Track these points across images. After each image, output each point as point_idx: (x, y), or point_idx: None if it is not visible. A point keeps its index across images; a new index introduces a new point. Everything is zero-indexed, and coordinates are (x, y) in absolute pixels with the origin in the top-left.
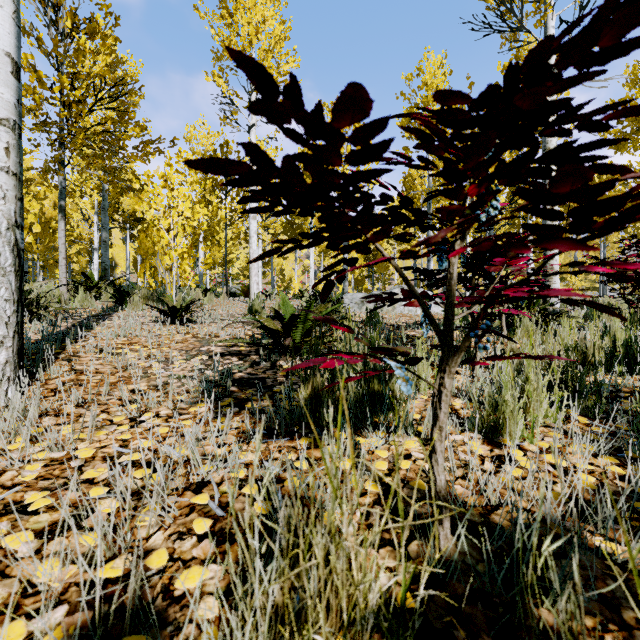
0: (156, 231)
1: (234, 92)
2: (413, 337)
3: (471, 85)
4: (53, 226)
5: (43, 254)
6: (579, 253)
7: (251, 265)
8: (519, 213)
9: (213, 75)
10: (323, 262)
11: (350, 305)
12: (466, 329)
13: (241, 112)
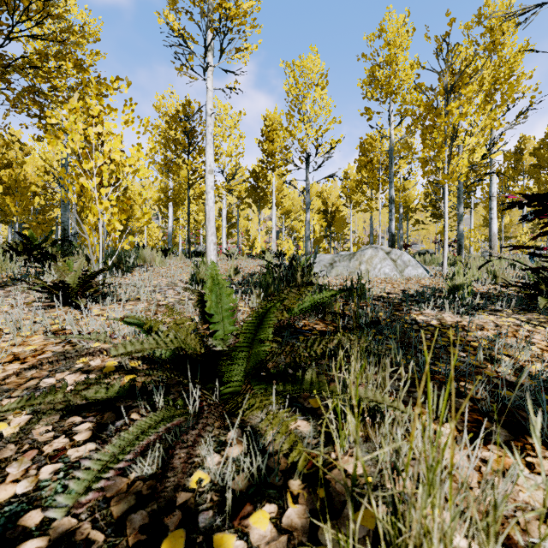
0: (75, 178)
1: (190, 38)
2: (430, 328)
3: (451, 21)
4: (32, 190)
5: (22, 216)
6: (518, 214)
7: (207, 223)
8: (470, 176)
9: (165, 16)
10: (284, 223)
11: (317, 268)
12: (484, 306)
13: (196, 56)
